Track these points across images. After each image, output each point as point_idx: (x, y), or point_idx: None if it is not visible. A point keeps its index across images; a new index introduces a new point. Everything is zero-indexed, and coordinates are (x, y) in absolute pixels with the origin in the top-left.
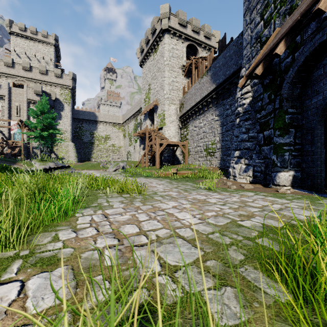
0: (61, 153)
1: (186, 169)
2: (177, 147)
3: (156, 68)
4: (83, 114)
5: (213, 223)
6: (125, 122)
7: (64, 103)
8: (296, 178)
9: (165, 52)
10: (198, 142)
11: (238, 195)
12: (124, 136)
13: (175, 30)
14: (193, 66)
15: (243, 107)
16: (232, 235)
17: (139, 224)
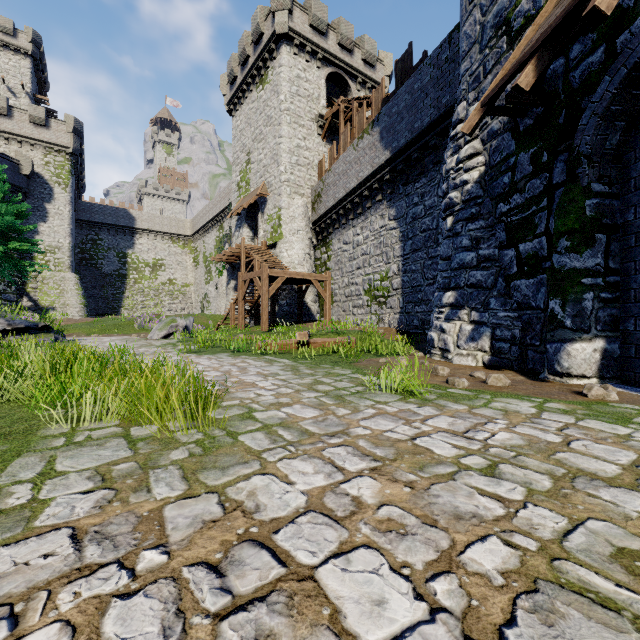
0: (46, 297)
1: (330, 333)
2: (307, 286)
3: (263, 118)
4: (102, 211)
5: None
6: (197, 233)
7: (53, 186)
8: (610, 356)
9: (282, 83)
10: (352, 275)
11: (498, 416)
12: (195, 262)
13: (303, 40)
14: (341, 116)
15: (463, 189)
16: None
17: None
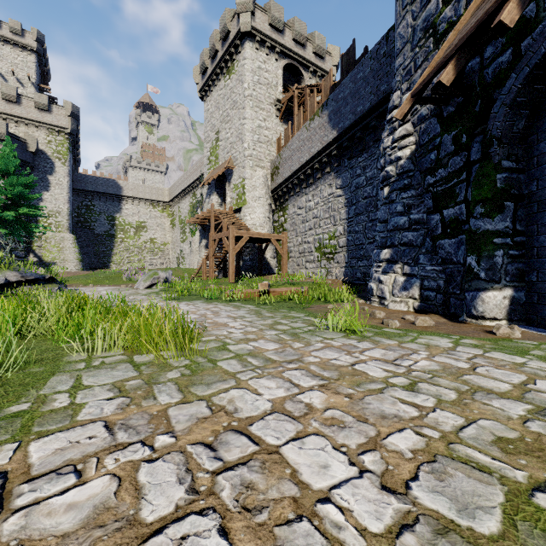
0: (49, 254)
1: (287, 283)
2: (267, 244)
3: (230, 102)
4: (94, 182)
5: (455, 522)
6: (174, 199)
7: (54, 161)
8: (517, 302)
9: (245, 73)
10: (305, 235)
11: (422, 349)
12: (172, 224)
13: (264, 37)
14: (295, 101)
15: (397, 164)
16: None
17: None
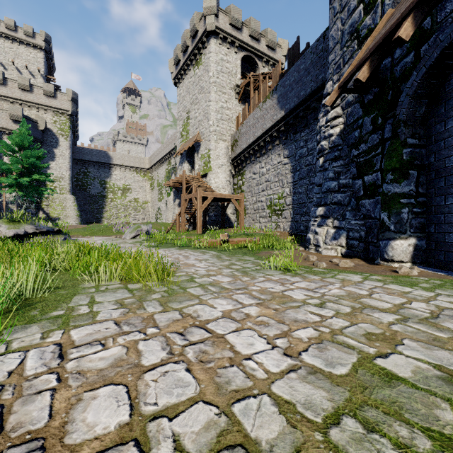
0: (54, 211)
1: (243, 235)
2: (228, 203)
3: (198, 88)
4: (90, 153)
5: (322, 369)
6: (153, 166)
7: (58, 137)
8: (419, 249)
9: (211, 64)
10: (259, 195)
11: (337, 282)
12: (151, 186)
13: (225, 34)
14: (251, 86)
15: (330, 139)
16: (395, 428)
17: (136, 383)
